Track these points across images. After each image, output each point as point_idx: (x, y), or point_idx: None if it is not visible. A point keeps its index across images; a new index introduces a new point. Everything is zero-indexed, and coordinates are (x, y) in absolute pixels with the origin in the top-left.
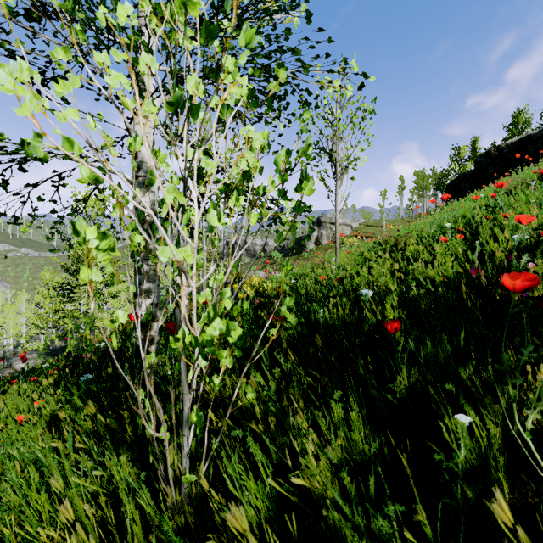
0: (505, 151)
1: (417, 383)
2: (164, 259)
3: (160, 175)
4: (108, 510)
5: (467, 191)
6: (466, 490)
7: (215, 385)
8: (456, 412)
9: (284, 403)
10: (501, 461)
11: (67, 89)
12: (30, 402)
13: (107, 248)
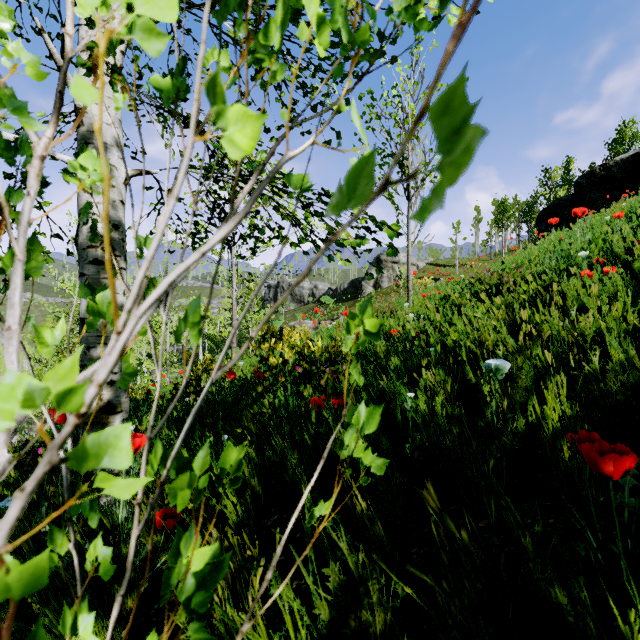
0: (613, 170)
1: None
2: None
3: None
4: None
5: (565, 220)
6: None
7: None
8: None
9: None
10: None
11: None
12: None
13: None
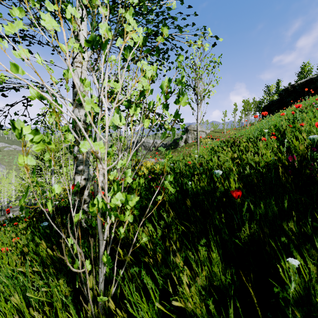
0: (297, 88)
1: (254, 232)
2: (84, 149)
3: (86, 95)
4: (50, 316)
5: (274, 111)
6: (296, 313)
7: (121, 234)
8: (280, 251)
9: (167, 244)
10: (317, 289)
11: (14, 29)
12: (10, 239)
13: (39, 141)
